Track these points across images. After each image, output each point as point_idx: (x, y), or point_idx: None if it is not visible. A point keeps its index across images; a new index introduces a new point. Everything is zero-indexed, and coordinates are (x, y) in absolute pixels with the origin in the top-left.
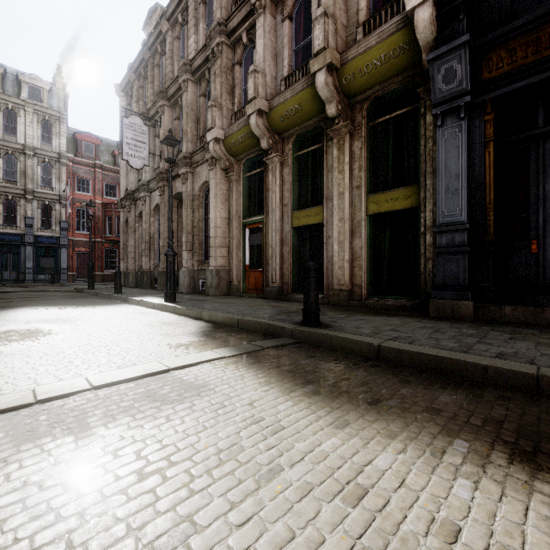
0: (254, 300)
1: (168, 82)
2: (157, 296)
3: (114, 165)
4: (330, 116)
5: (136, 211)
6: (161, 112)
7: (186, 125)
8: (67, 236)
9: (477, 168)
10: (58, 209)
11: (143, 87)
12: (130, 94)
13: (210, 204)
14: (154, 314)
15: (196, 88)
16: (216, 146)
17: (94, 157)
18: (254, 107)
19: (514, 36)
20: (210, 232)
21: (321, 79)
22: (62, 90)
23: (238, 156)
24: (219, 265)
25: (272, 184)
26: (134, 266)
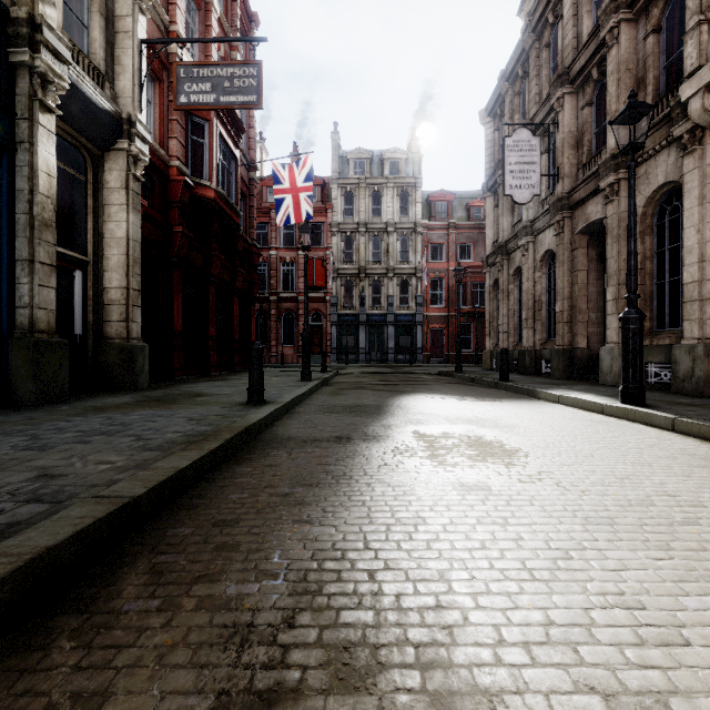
0: None
1: (570, 57)
2: (575, 388)
3: (468, 220)
4: None
5: (509, 268)
6: (559, 107)
7: (616, 101)
8: (422, 312)
9: None
10: (413, 283)
11: (520, 92)
12: (498, 115)
13: (683, 220)
14: (632, 430)
15: (634, 29)
16: (709, 100)
17: (446, 217)
18: None
19: None
20: (683, 274)
21: None
22: (416, 154)
23: None
24: None
25: None
26: (506, 344)
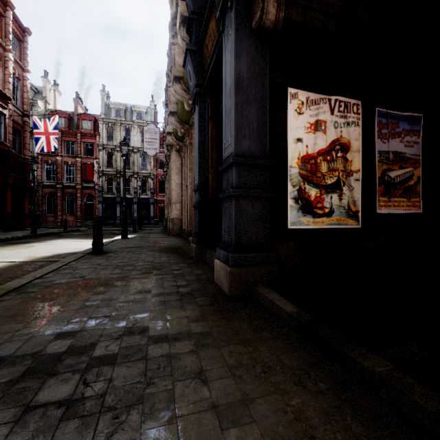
0: (169, 239)
1: None
2: (142, 234)
3: None
4: (188, 110)
5: None
6: None
7: None
8: (153, 197)
9: (206, 141)
10: (149, 181)
11: None
12: None
13: (171, 175)
14: None
15: None
16: (169, 137)
17: None
18: (168, 111)
19: (204, 36)
20: (170, 194)
21: (172, 88)
22: (153, 109)
23: (183, 141)
24: (174, 215)
25: (188, 159)
26: None
